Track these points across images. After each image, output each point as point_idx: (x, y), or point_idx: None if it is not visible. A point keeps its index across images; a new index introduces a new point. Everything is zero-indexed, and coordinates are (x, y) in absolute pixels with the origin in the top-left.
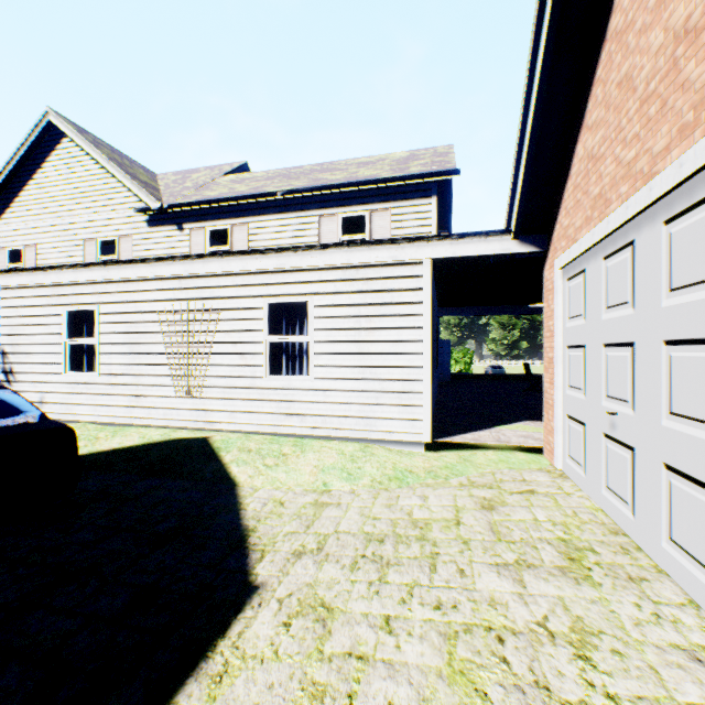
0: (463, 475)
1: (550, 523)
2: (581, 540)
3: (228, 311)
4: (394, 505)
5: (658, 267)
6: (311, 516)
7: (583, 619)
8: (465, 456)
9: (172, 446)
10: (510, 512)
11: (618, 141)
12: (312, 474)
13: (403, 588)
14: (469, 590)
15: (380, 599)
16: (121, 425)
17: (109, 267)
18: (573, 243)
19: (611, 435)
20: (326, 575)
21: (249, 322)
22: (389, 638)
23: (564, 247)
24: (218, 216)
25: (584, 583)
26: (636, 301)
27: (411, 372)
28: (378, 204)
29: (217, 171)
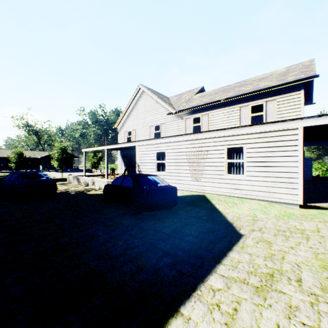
0: (320, 218)
1: None
2: None
3: (210, 151)
4: (287, 223)
5: None
6: (252, 222)
7: None
8: (321, 212)
9: (193, 197)
10: None
11: None
12: (248, 210)
13: (295, 242)
14: (323, 246)
15: (287, 243)
16: None
17: (169, 137)
18: None
19: None
20: (265, 236)
21: (218, 154)
22: (292, 250)
23: None
24: (196, 112)
25: None
26: None
27: (292, 174)
28: (269, 98)
29: (192, 92)
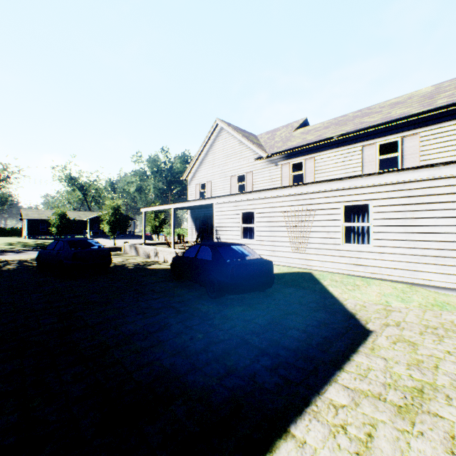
0: None
1: None
2: None
3: (319, 210)
4: (439, 317)
5: None
6: (384, 313)
7: None
8: None
9: (294, 275)
10: None
11: None
12: (376, 296)
13: (454, 345)
14: None
15: (441, 345)
16: None
17: (260, 192)
18: None
19: None
20: (406, 333)
21: (331, 215)
22: (450, 356)
23: None
24: (296, 155)
25: None
26: None
27: (445, 245)
28: (408, 131)
29: (290, 127)
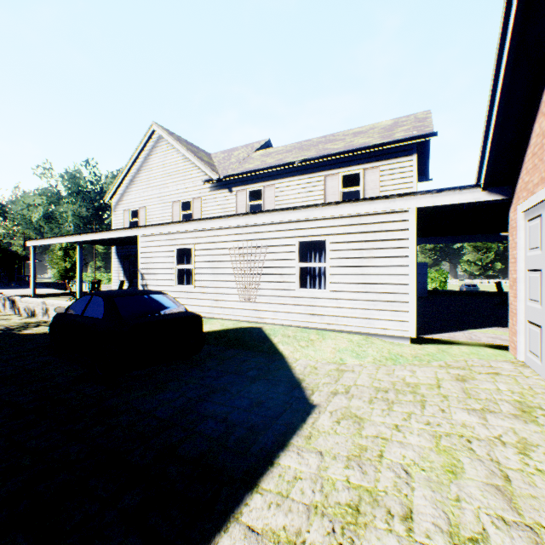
0: (441, 360)
1: (509, 392)
2: (532, 402)
3: (272, 247)
4: (391, 374)
5: None
6: (336, 375)
7: (526, 438)
8: (442, 349)
9: (240, 331)
10: (478, 384)
11: None
12: (331, 353)
13: (404, 414)
14: (448, 419)
15: (390, 417)
16: (206, 318)
17: (200, 221)
18: (531, 195)
19: None
20: (354, 404)
21: (286, 254)
22: (398, 433)
23: (525, 197)
24: (254, 181)
25: (530, 423)
26: None
27: (400, 288)
28: (369, 164)
29: (250, 148)
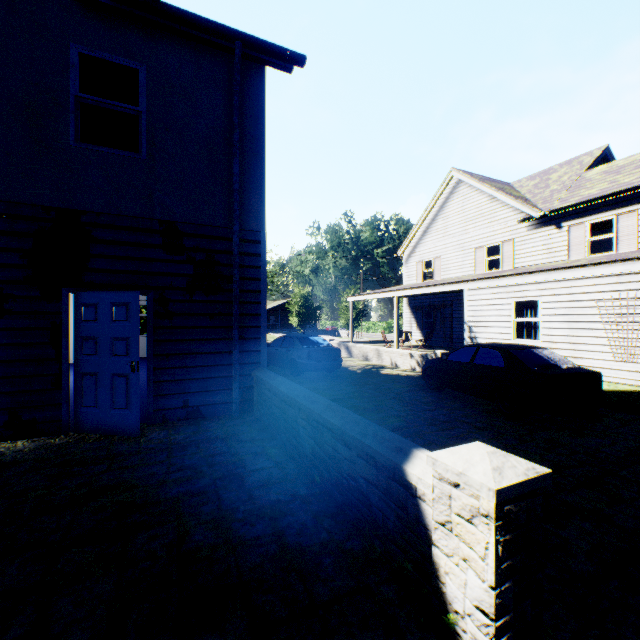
0: None
1: None
2: None
3: None
4: None
5: None
6: None
7: None
8: None
9: (623, 395)
10: None
11: None
12: None
13: None
14: None
15: None
16: None
17: (549, 272)
18: None
19: None
20: None
21: None
22: None
23: None
24: (599, 210)
25: None
26: None
27: None
28: None
29: (575, 165)
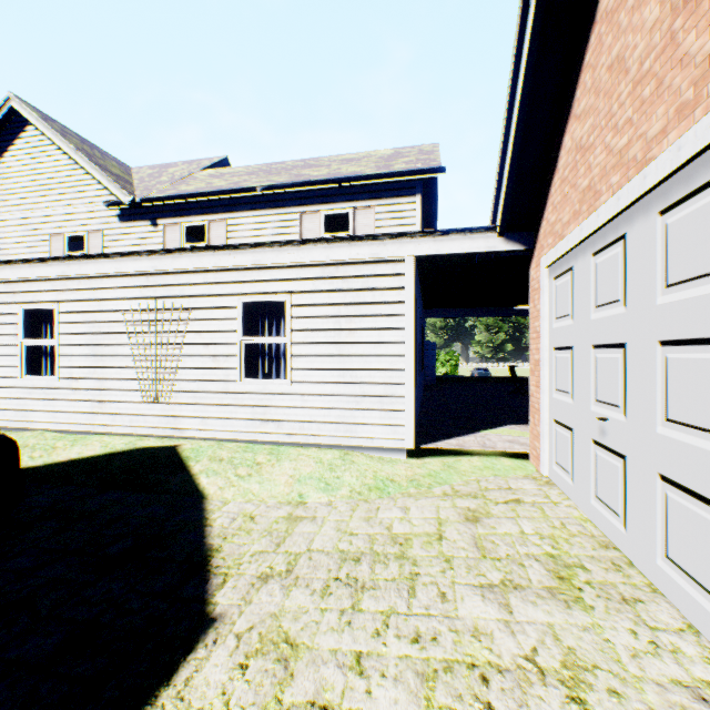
0: (447, 483)
1: (537, 537)
2: (570, 555)
3: (199, 310)
4: (374, 518)
5: (652, 261)
6: (283, 532)
7: (575, 651)
8: (449, 463)
9: (137, 456)
10: (496, 525)
11: (609, 128)
12: (287, 484)
13: (378, 617)
14: (451, 618)
15: (352, 632)
16: (83, 433)
17: (70, 262)
18: (560, 240)
19: (601, 442)
20: (294, 603)
21: (222, 322)
22: (359, 681)
23: (551, 244)
24: (195, 211)
25: (575, 606)
26: (628, 299)
27: (393, 375)
28: (362, 201)
29: (195, 165)
